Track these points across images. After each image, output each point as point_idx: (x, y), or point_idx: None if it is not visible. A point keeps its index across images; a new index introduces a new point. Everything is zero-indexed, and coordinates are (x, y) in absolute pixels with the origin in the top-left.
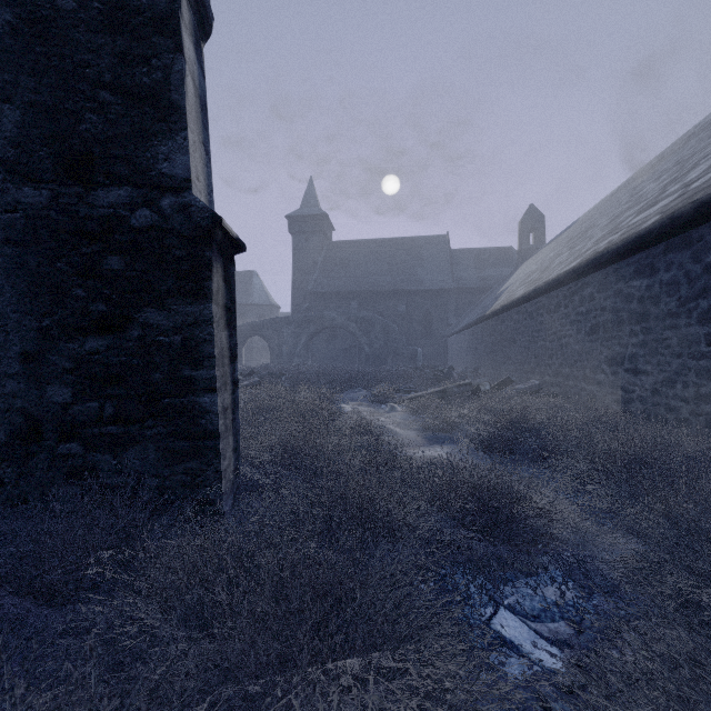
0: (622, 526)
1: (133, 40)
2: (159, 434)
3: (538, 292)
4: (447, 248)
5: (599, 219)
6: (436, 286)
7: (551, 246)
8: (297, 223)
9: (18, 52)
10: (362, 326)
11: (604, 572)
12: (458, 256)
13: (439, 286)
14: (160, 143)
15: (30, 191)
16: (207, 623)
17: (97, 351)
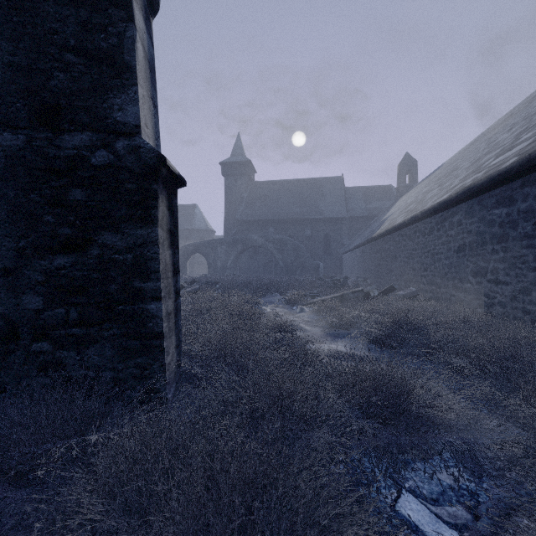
0: (504, 416)
1: (93, 11)
2: (114, 335)
3: (415, 219)
4: (342, 186)
5: (462, 162)
6: (333, 215)
7: (423, 184)
8: (228, 168)
9: None
10: (277, 245)
11: (489, 456)
12: (350, 192)
13: (336, 215)
14: (115, 96)
15: (9, 136)
16: (146, 512)
17: (63, 267)
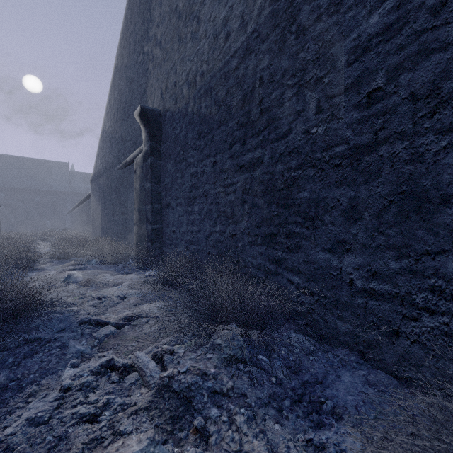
0: None
1: None
2: None
3: (74, 207)
4: (67, 170)
5: None
6: (60, 189)
7: None
8: None
9: None
10: (9, 208)
11: None
12: (74, 175)
13: (62, 189)
14: None
15: None
16: None
17: None
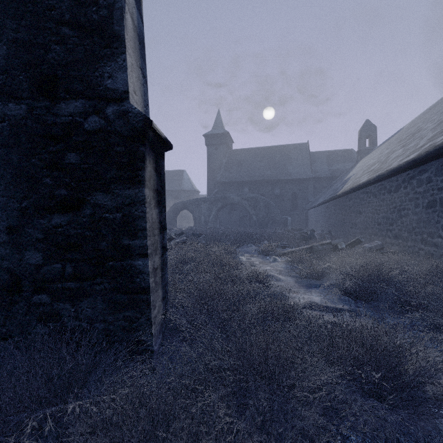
0: None
1: None
2: (105, 289)
3: (381, 178)
4: (307, 151)
5: (424, 125)
6: (300, 176)
7: (383, 146)
8: (210, 139)
9: (4, 2)
10: (251, 203)
11: None
12: (315, 156)
13: (302, 176)
14: (105, 65)
15: (13, 106)
16: None
17: (60, 225)
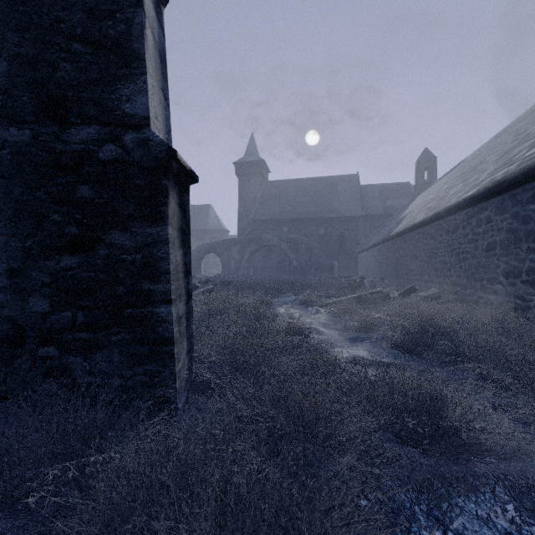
0: None
1: None
2: (122, 340)
3: (438, 216)
4: (357, 184)
5: (487, 156)
6: (348, 213)
7: (443, 180)
8: (241, 168)
9: (4, 12)
10: (291, 245)
11: None
12: (366, 190)
13: (351, 213)
14: (123, 87)
15: (15, 131)
16: None
17: (70, 268)
